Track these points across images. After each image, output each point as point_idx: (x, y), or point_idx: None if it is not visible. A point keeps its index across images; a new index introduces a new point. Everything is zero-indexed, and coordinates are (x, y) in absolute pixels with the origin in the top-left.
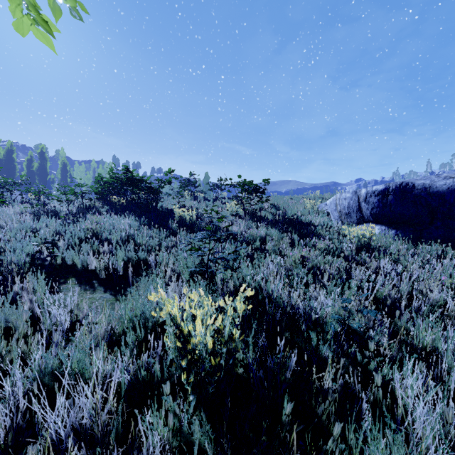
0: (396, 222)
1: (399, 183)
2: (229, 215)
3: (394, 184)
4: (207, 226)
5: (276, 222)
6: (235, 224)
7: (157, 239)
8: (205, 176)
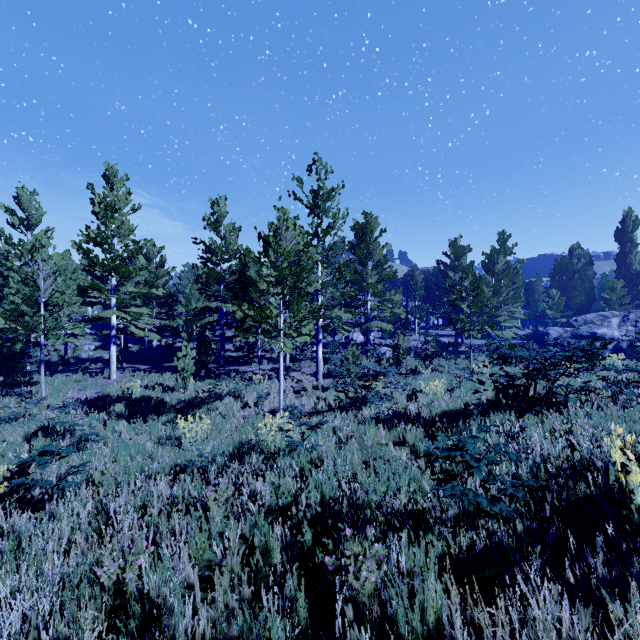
0: None
1: None
2: None
3: None
4: None
5: None
6: None
7: None
8: None
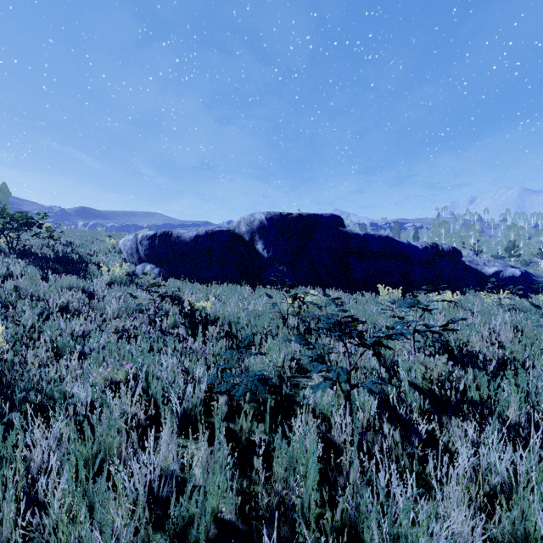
0: (162, 262)
1: (164, 231)
2: None
3: (161, 231)
4: None
5: (47, 259)
6: None
7: None
8: (2, 190)
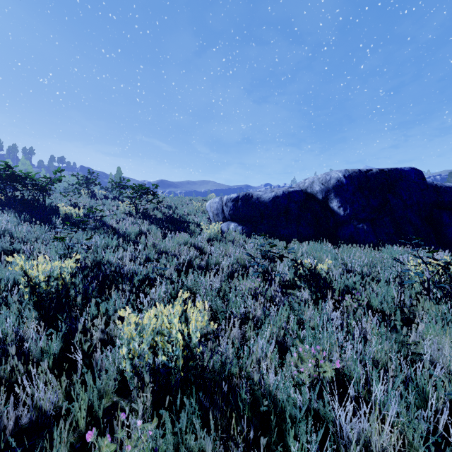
0: (243, 220)
1: (245, 193)
2: (120, 214)
3: (242, 194)
4: (94, 223)
5: (160, 220)
6: (123, 221)
7: (36, 233)
8: (117, 171)
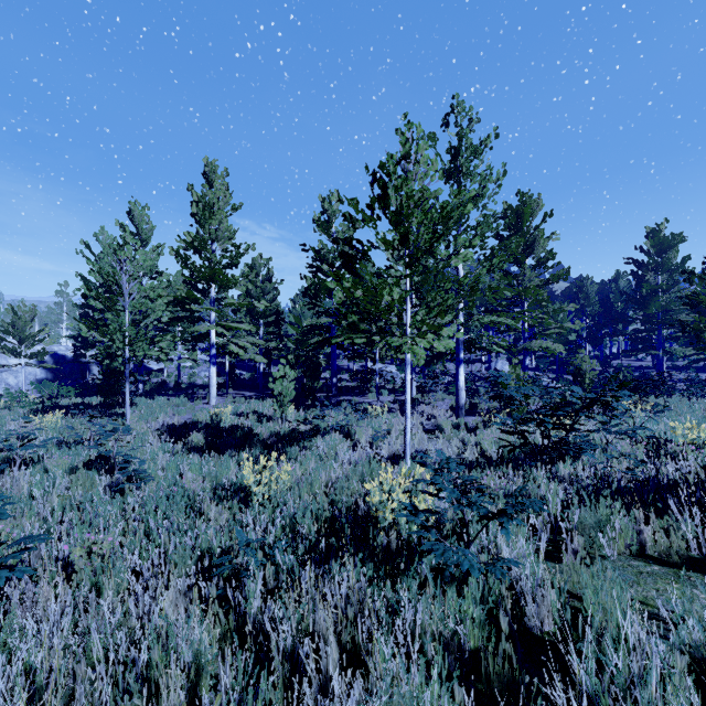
0: None
1: None
2: None
3: None
4: None
5: None
6: None
7: None
8: None
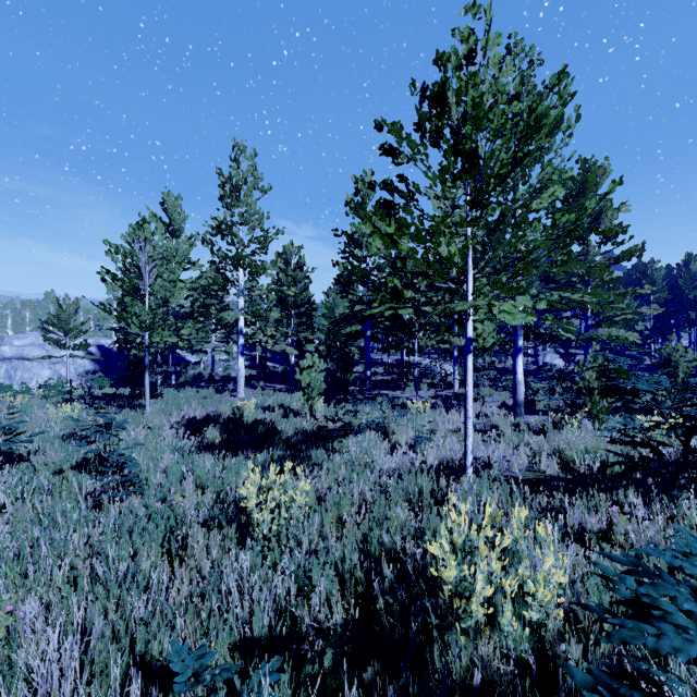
0: None
1: None
2: None
3: None
4: None
5: None
6: None
7: None
8: None
